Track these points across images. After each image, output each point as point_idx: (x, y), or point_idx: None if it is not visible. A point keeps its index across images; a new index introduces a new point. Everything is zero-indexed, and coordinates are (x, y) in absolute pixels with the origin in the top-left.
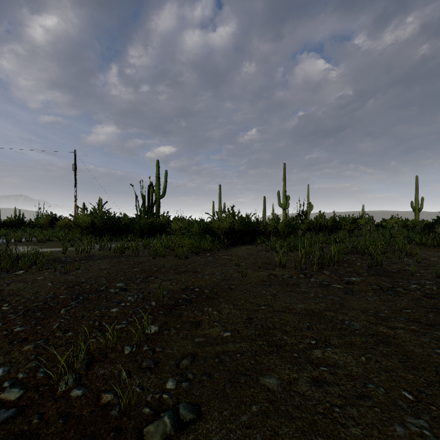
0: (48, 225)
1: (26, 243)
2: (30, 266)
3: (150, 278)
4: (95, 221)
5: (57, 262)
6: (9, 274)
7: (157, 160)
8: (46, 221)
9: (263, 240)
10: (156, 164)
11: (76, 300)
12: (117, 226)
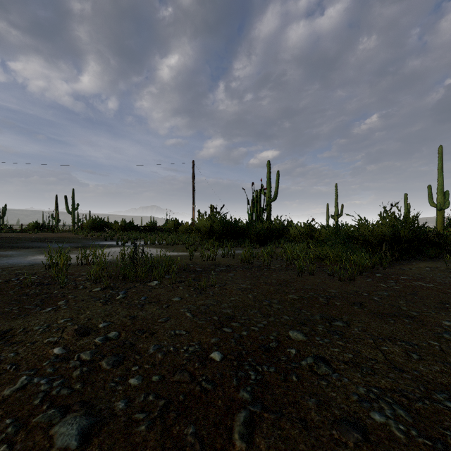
0: (173, 229)
1: (158, 246)
2: (163, 275)
3: (336, 323)
4: (213, 225)
5: (187, 271)
6: (144, 285)
7: (268, 161)
8: (172, 226)
9: (438, 254)
10: (267, 165)
11: (246, 383)
12: (234, 231)
